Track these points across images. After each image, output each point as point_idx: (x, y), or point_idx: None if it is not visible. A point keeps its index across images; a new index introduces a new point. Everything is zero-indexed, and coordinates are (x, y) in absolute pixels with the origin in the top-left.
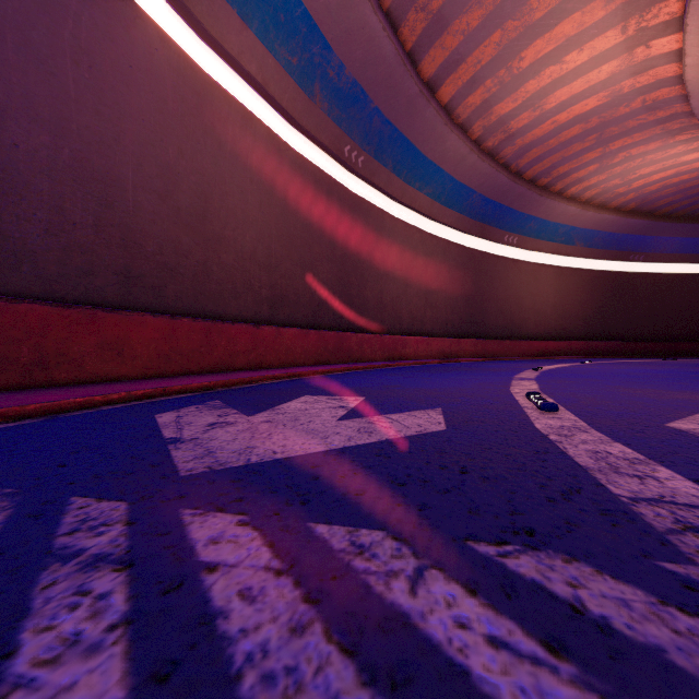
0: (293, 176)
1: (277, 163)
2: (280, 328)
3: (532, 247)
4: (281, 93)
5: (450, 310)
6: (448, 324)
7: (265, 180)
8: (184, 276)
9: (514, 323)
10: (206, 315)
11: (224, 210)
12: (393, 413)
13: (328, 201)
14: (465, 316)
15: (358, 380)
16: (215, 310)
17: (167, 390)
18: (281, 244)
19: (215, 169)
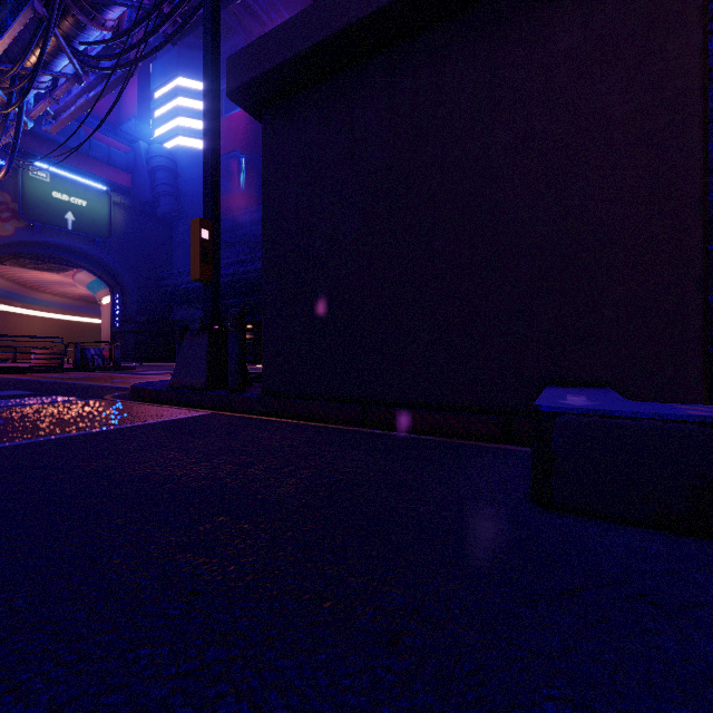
0: None
1: None
2: None
3: (29, 308)
4: None
5: None
6: None
7: None
8: None
9: (20, 344)
10: None
11: None
12: None
13: None
14: None
15: None
16: None
17: None
18: None
19: None
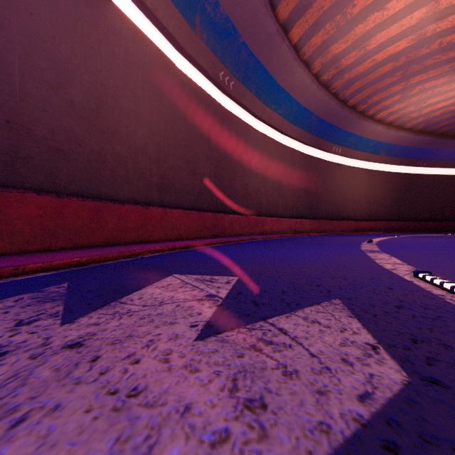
0: (178, 90)
1: (166, 78)
2: (166, 209)
3: (351, 155)
4: (167, 20)
5: (295, 199)
6: (294, 209)
7: (155, 90)
8: (77, 162)
9: (339, 209)
10: (100, 196)
11: (117, 109)
12: (281, 313)
13: (206, 113)
14: (306, 203)
15: (230, 253)
16: (109, 193)
17: (21, 269)
18: (168, 142)
19: (109, 73)
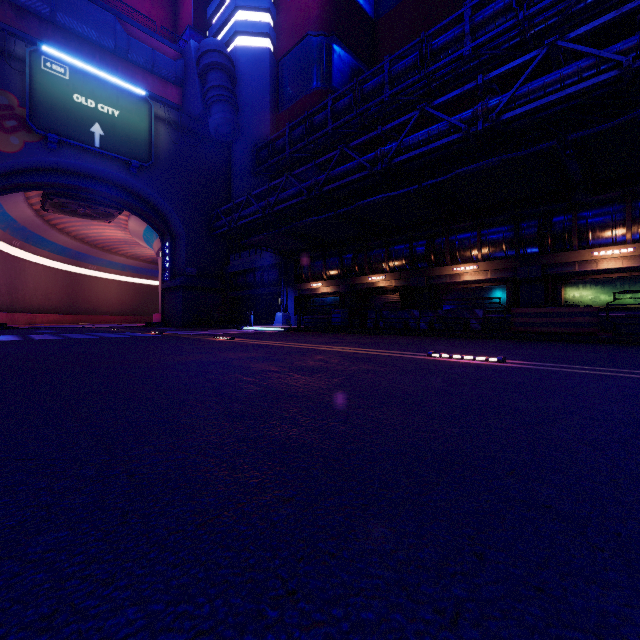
0: None
1: None
2: None
3: (105, 271)
4: None
5: (59, 301)
6: (58, 308)
7: None
8: None
9: (95, 307)
10: None
11: None
12: None
13: (5, 262)
14: (67, 304)
15: None
16: None
17: None
18: None
19: None
